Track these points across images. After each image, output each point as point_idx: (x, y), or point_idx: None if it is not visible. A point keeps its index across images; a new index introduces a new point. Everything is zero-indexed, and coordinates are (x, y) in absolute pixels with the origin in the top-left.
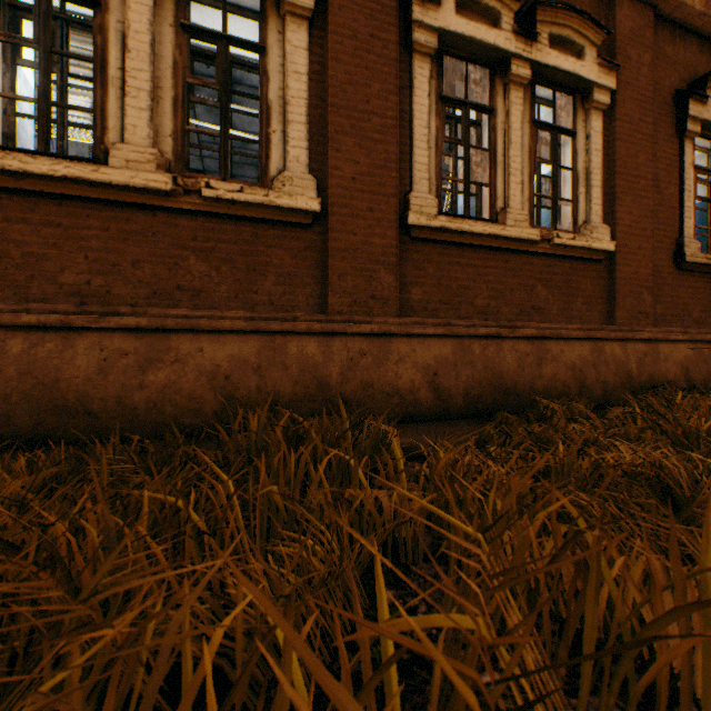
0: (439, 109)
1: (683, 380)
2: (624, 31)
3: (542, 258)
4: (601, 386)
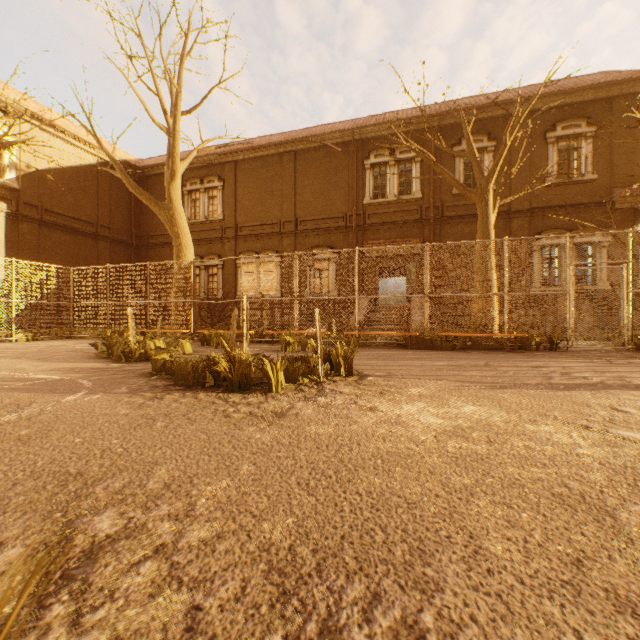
0: None
1: None
2: None
3: None
4: None
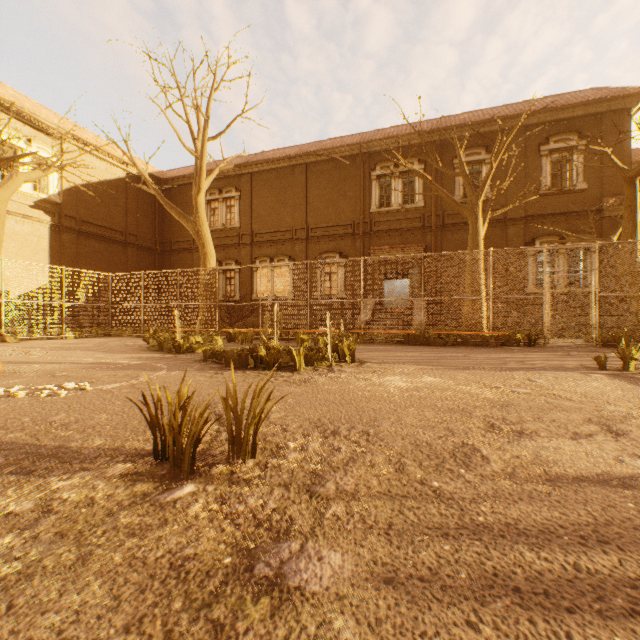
0: None
1: None
2: None
3: None
4: None
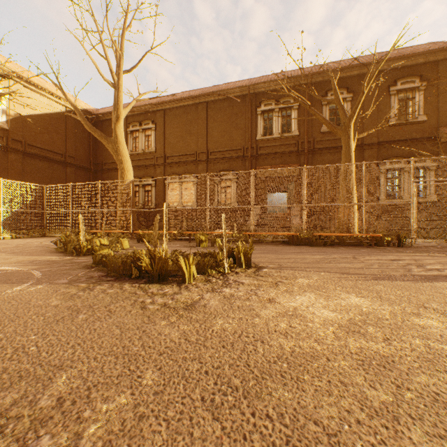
0: None
1: None
2: None
3: None
4: None
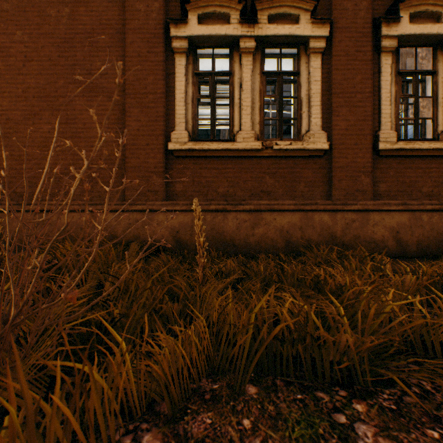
0: (396, 80)
1: None
2: None
3: None
4: None
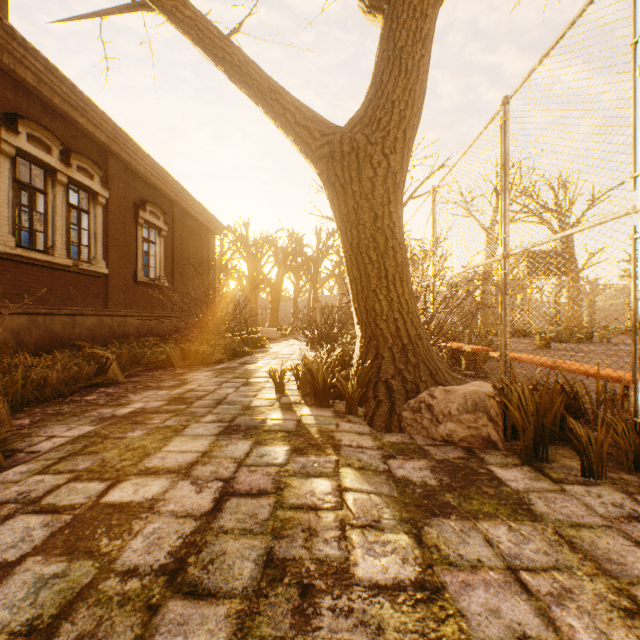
0: (15, 186)
1: (138, 333)
2: (113, 171)
3: (74, 274)
4: (103, 337)
